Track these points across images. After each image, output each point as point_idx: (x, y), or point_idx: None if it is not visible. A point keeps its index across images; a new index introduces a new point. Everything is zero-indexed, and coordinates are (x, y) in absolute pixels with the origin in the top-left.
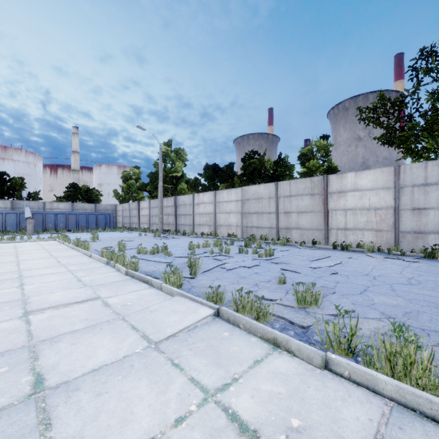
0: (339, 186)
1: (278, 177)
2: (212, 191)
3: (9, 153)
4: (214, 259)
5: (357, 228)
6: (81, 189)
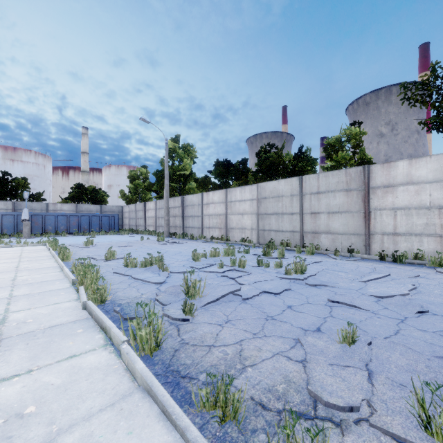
0: (385, 179)
1: (298, 173)
2: (223, 189)
3: (19, 155)
4: (224, 276)
5: (411, 232)
6: (87, 190)
